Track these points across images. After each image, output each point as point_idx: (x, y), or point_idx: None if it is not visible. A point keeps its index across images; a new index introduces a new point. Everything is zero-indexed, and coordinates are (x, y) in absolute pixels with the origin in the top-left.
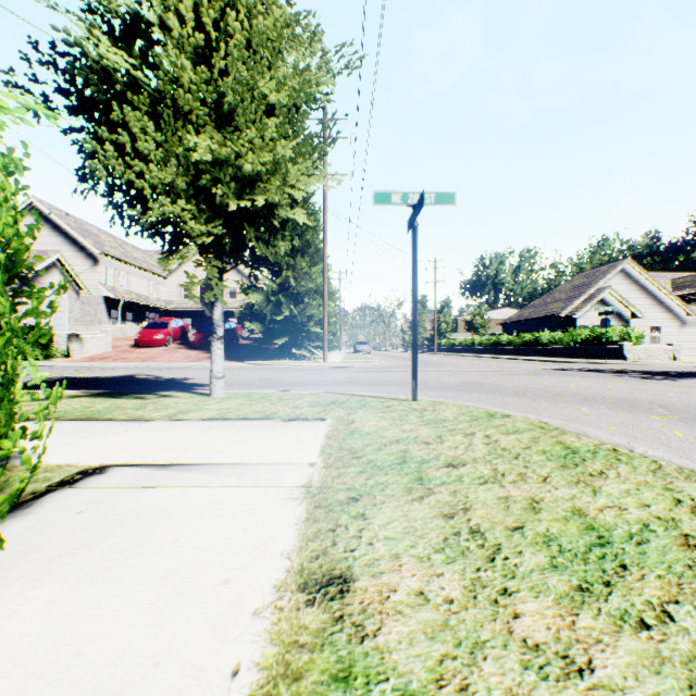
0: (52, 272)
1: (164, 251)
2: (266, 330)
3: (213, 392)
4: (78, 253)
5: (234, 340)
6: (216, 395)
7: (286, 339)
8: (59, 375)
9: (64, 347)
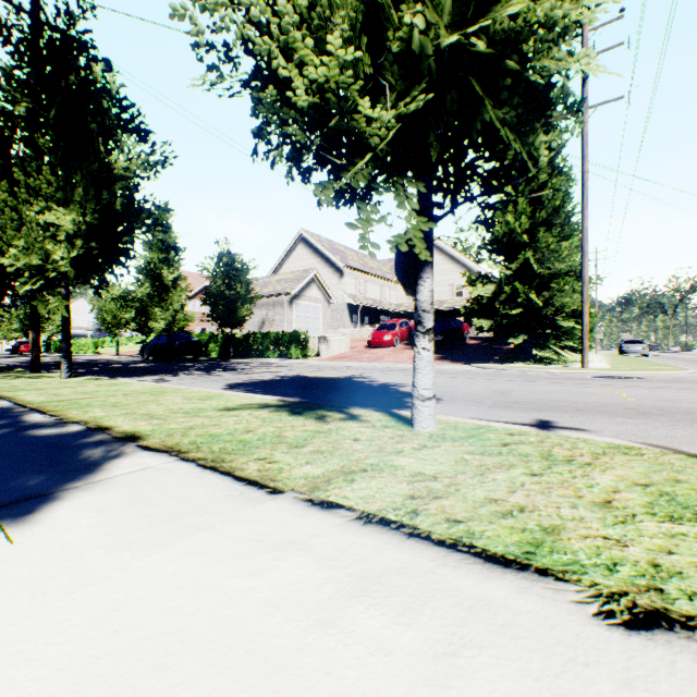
0: (311, 286)
1: (339, 195)
2: (497, 326)
3: (415, 421)
4: (329, 269)
5: (459, 340)
6: (420, 427)
7: (523, 338)
8: (296, 374)
9: (317, 348)
